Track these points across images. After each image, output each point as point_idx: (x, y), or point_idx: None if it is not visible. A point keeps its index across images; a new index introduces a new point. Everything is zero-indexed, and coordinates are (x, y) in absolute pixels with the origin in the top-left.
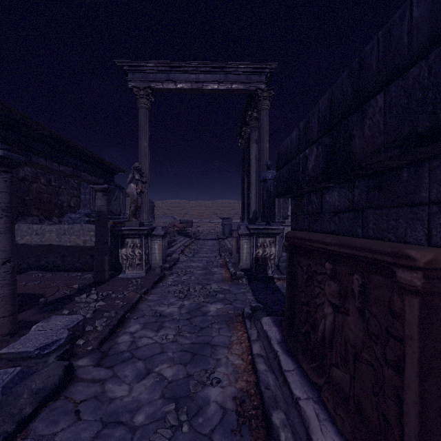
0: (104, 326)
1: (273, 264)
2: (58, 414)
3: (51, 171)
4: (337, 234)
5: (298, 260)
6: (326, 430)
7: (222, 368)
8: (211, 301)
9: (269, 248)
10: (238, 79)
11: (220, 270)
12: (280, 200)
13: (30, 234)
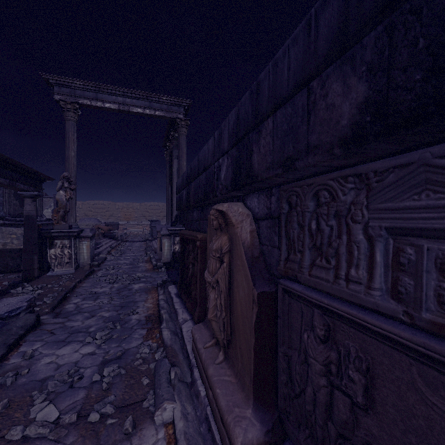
0: (52, 300)
1: None
2: (40, 334)
3: None
4: (196, 231)
5: (185, 246)
6: (184, 314)
7: (140, 308)
8: (136, 283)
9: None
10: (161, 107)
11: (144, 264)
12: None
13: None
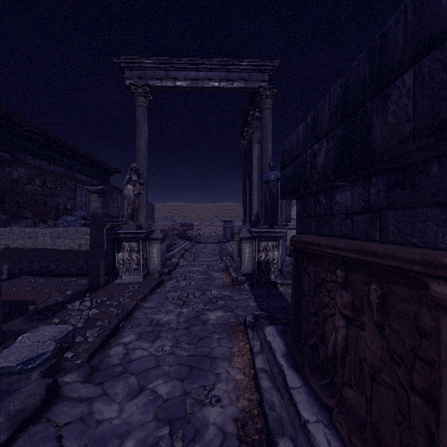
0: (95, 336)
1: (276, 269)
2: (38, 440)
3: (41, 170)
4: (350, 238)
5: (304, 265)
6: None
7: (223, 384)
8: (212, 308)
9: (271, 252)
10: (240, 77)
11: (221, 275)
12: (283, 203)
13: (23, 238)
